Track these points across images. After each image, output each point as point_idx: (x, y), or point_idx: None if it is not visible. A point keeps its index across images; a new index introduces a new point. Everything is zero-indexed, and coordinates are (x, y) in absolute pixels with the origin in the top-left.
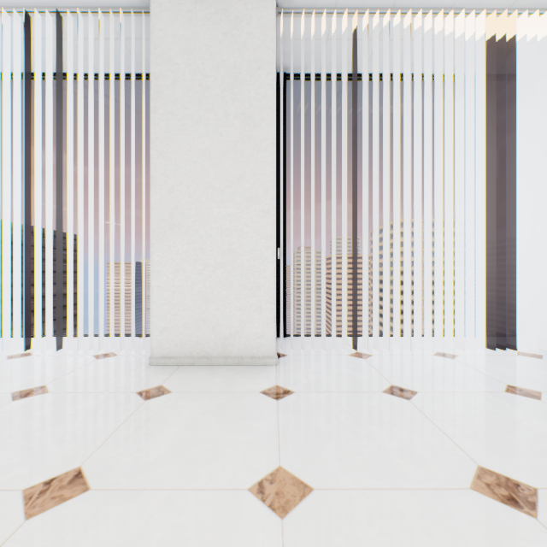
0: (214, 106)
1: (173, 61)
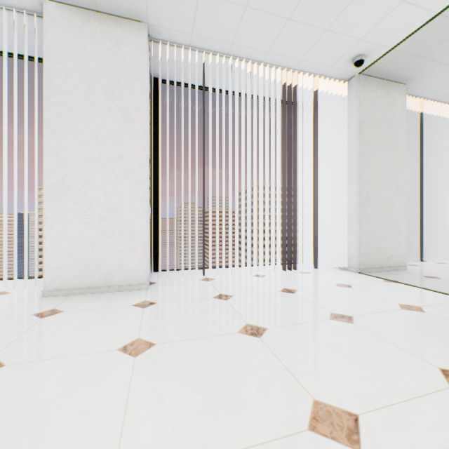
0: (99, 101)
1: (64, 62)
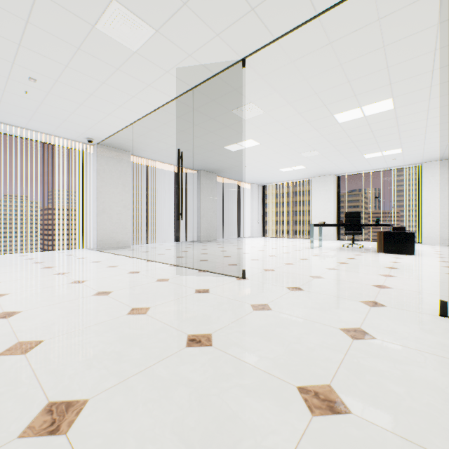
0: None
1: None
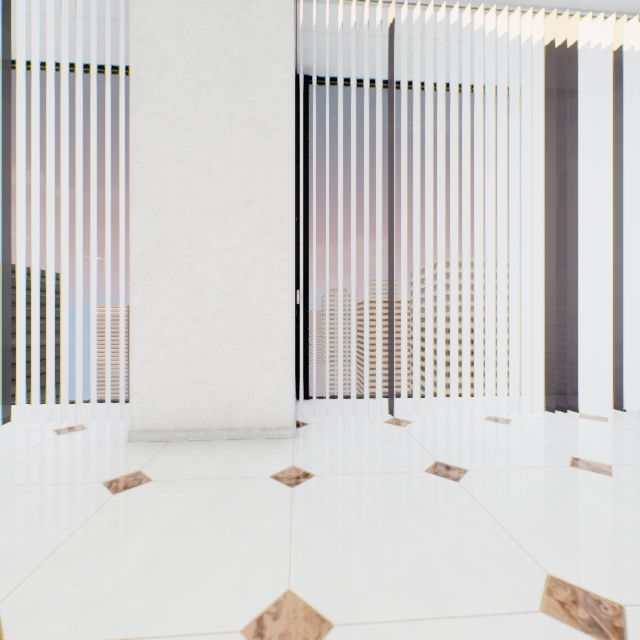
0: (214, 108)
1: (159, 48)
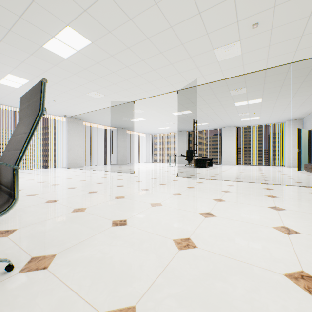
0: None
1: None
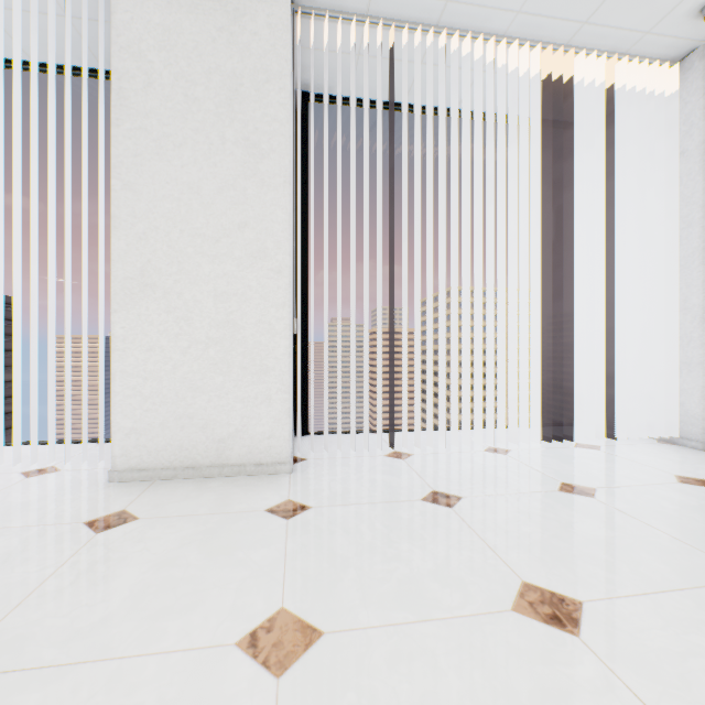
0: (205, 125)
1: (144, 58)
